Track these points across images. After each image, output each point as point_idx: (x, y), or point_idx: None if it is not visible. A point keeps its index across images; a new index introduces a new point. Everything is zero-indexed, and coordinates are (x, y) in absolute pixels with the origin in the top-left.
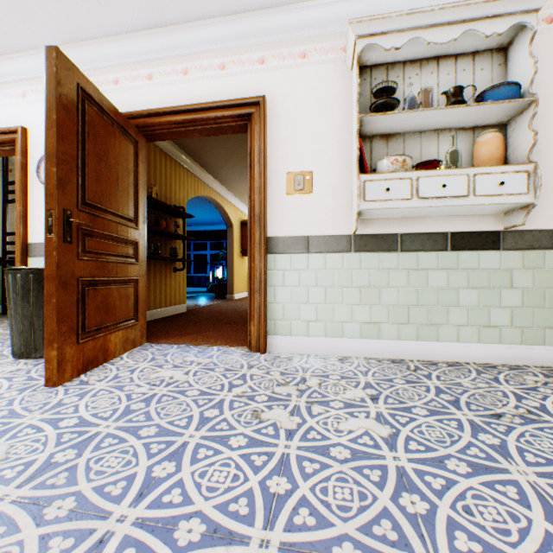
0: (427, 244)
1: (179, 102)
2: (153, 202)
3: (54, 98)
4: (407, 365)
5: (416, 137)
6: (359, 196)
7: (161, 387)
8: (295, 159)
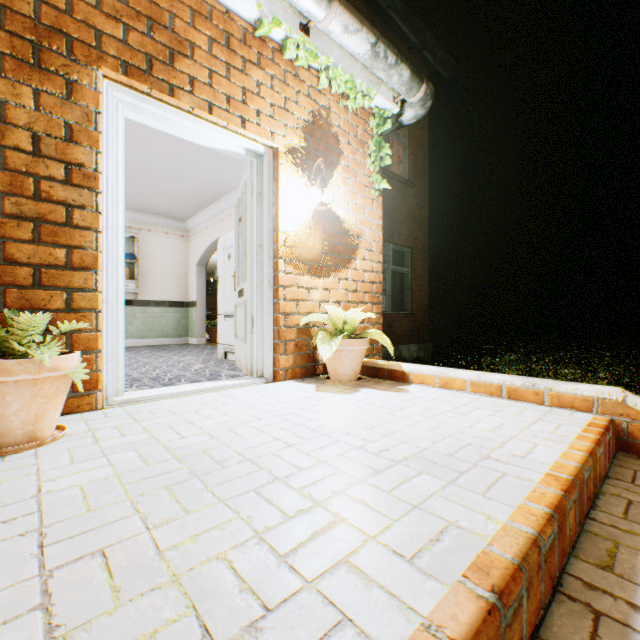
0: None
1: None
2: None
3: None
4: None
5: None
6: None
7: None
8: None
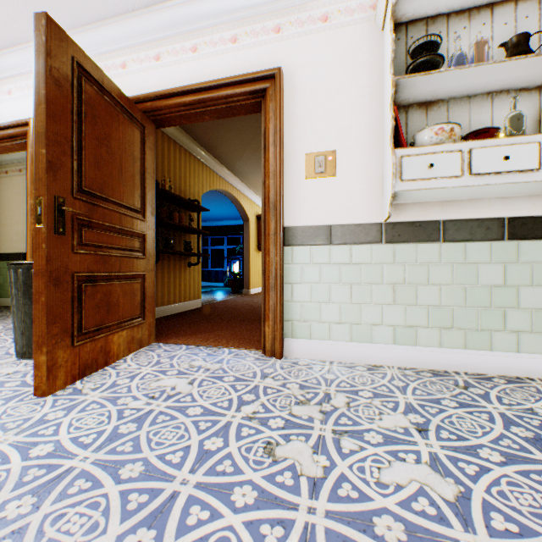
0: (477, 232)
1: (187, 82)
2: (166, 195)
3: (43, 71)
4: (454, 380)
5: (463, 104)
6: (395, 175)
7: (159, 401)
8: (316, 137)
